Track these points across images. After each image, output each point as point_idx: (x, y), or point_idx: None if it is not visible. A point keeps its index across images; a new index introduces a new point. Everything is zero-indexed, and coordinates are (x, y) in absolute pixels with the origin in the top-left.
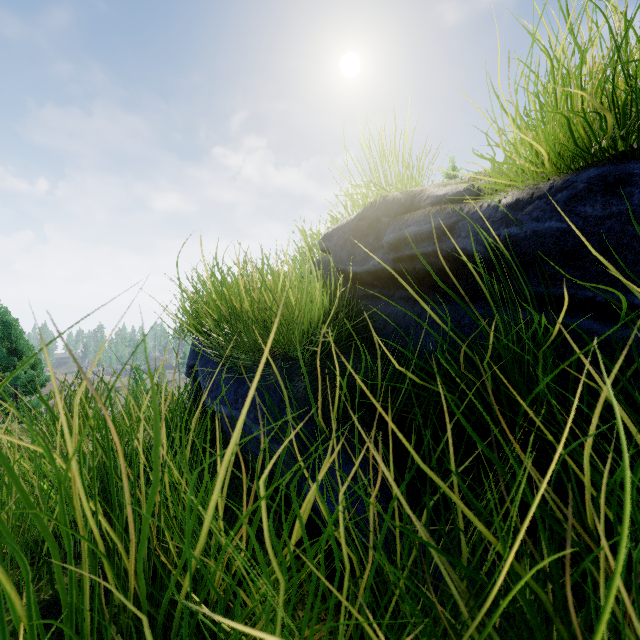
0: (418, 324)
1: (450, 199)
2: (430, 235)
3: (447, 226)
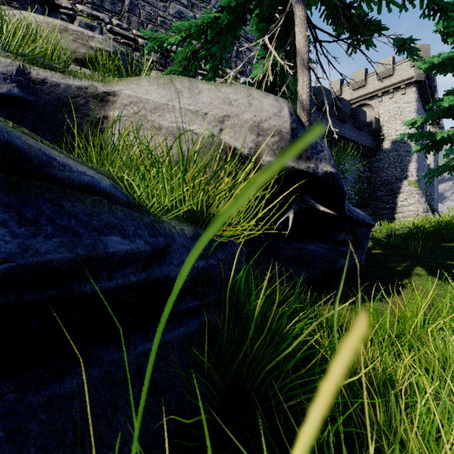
0: (44, 451)
1: (107, 192)
2: (141, 257)
3: (163, 248)
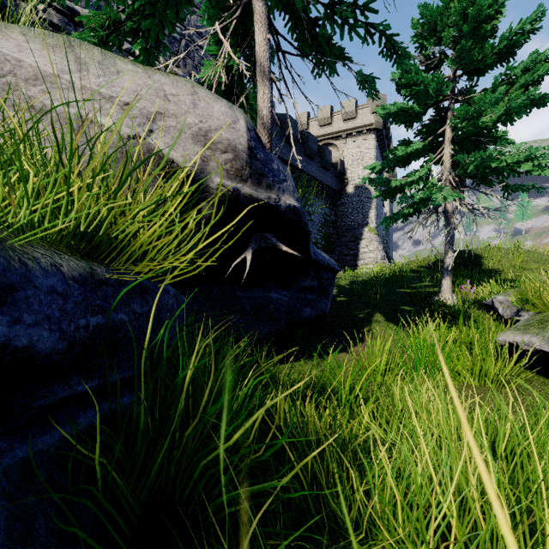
0: None
1: None
2: None
3: None
